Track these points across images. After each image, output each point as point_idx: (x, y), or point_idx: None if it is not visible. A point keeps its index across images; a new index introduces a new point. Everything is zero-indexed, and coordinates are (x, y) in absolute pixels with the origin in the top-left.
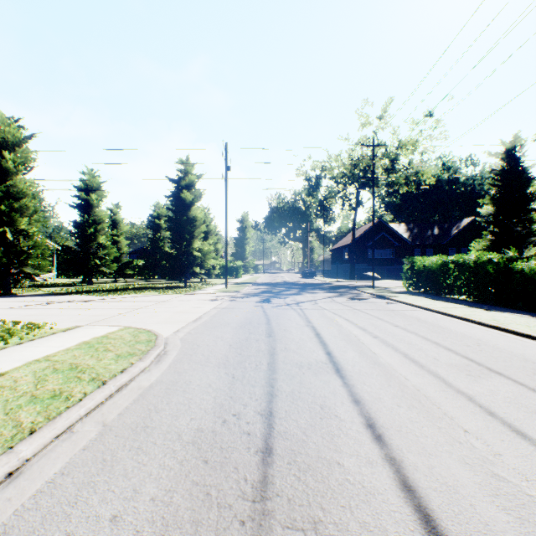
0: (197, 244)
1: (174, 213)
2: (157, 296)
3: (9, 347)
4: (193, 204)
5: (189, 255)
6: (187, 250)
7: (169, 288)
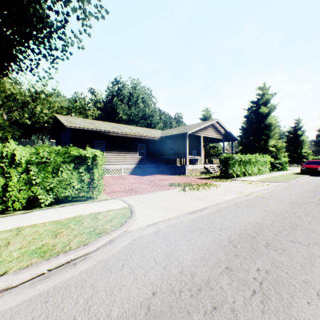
0: (303, 150)
1: (292, 139)
2: (294, 167)
3: (293, 169)
4: (301, 135)
5: (299, 155)
6: (298, 153)
7: (292, 166)
